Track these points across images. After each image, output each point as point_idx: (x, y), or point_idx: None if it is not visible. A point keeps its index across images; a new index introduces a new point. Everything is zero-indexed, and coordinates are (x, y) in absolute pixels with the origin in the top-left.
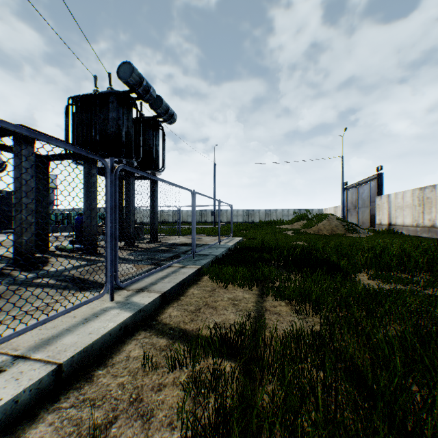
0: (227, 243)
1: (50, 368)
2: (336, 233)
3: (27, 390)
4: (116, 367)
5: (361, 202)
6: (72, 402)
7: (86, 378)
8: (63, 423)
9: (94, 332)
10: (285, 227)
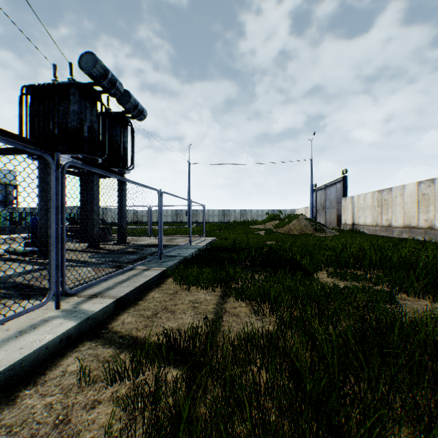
0: (199, 244)
1: None
2: (305, 233)
3: None
4: (47, 385)
5: (328, 203)
6: None
7: (8, 400)
8: None
9: (26, 347)
10: (257, 227)
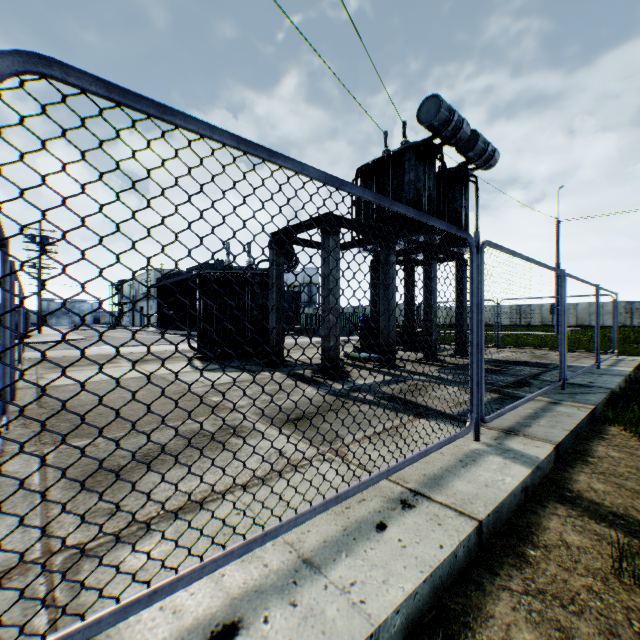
0: (614, 368)
1: (470, 523)
2: None
3: (461, 544)
4: (554, 554)
5: None
6: (522, 587)
7: (514, 553)
8: (532, 616)
9: (491, 485)
10: None
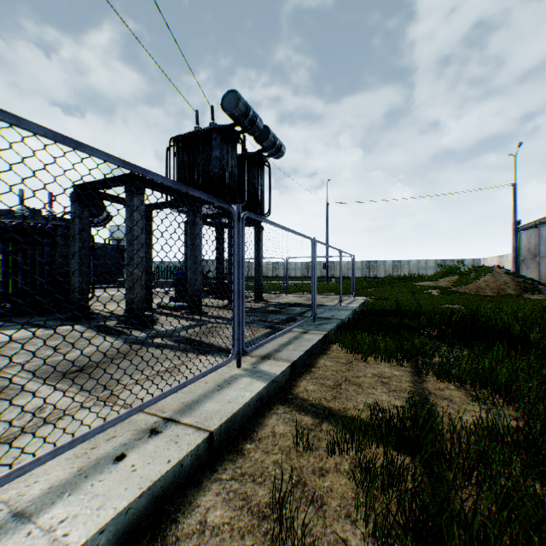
0: (350, 305)
1: (203, 435)
2: (505, 294)
3: (188, 455)
4: (264, 443)
5: (543, 249)
6: (231, 475)
7: (236, 450)
8: (229, 495)
9: (233, 401)
10: (425, 284)
